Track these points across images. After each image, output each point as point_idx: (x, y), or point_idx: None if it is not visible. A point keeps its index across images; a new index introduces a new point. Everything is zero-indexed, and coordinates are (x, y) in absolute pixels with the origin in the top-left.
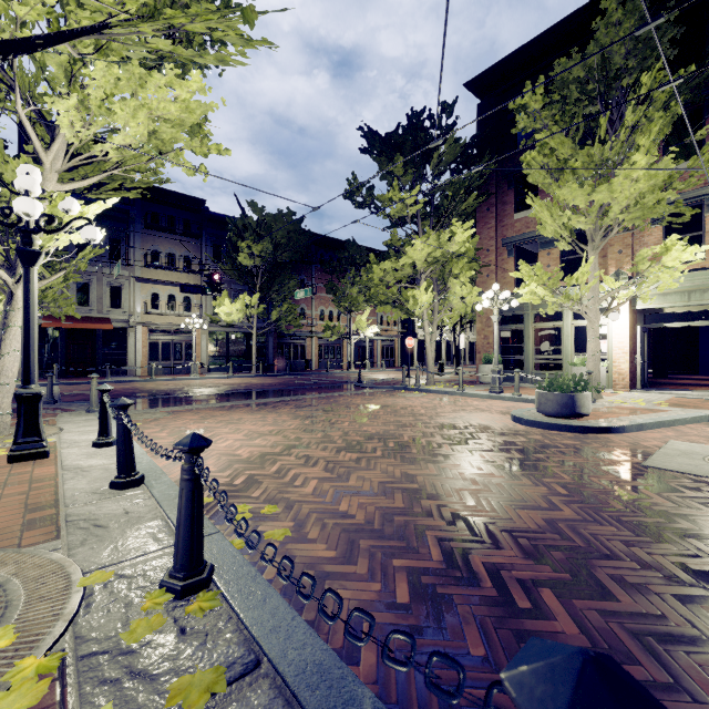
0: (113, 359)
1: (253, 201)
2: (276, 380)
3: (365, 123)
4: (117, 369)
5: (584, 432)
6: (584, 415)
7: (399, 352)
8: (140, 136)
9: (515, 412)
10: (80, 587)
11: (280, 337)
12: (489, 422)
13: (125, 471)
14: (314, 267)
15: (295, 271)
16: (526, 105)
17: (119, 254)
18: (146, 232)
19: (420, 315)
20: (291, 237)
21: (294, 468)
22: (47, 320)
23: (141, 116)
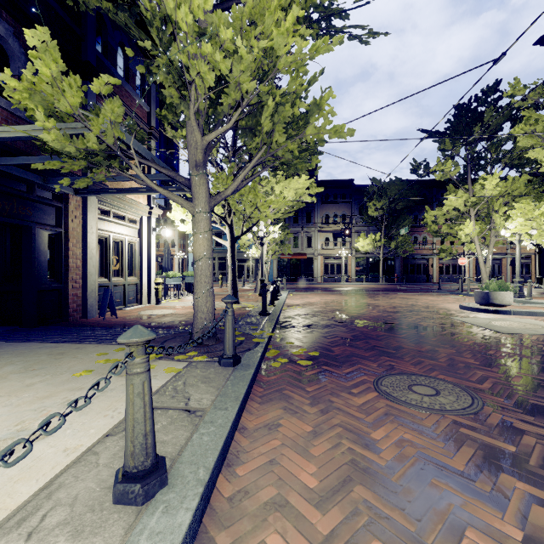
0: (308, 273)
1: (373, 177)
2: (387, 286)
3: (418, 128)
4: (309, 278)
5: (480, 312)
6: (498, 305)
7: (537, 269)
8: (292, 195)
9: (467, 303)
10: (259, 304)
11: (406, 258)
12: (442, 306)
13: (275, 296)
14: (434, 205)
15: (417, 211)
16: (513, 95)
17: (310, 219)
18: (323, 205)
19: (469, 241)
20: (402, 193)
21: (319, 304)
22: (282, 255)
23: (291, 191)
